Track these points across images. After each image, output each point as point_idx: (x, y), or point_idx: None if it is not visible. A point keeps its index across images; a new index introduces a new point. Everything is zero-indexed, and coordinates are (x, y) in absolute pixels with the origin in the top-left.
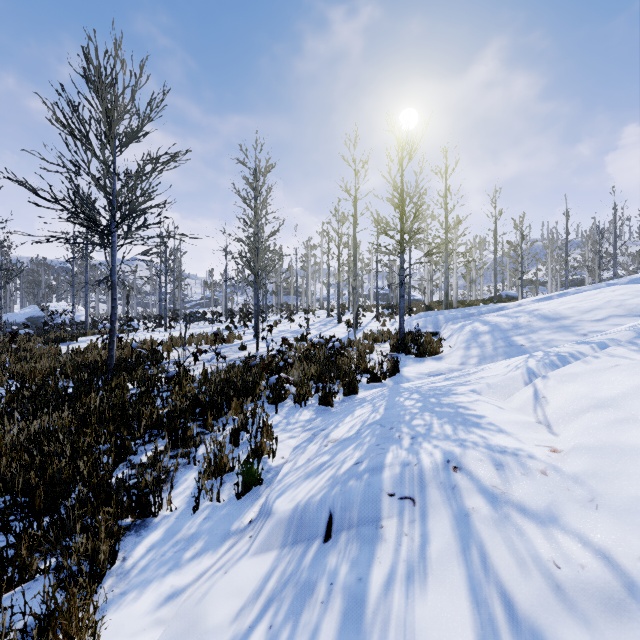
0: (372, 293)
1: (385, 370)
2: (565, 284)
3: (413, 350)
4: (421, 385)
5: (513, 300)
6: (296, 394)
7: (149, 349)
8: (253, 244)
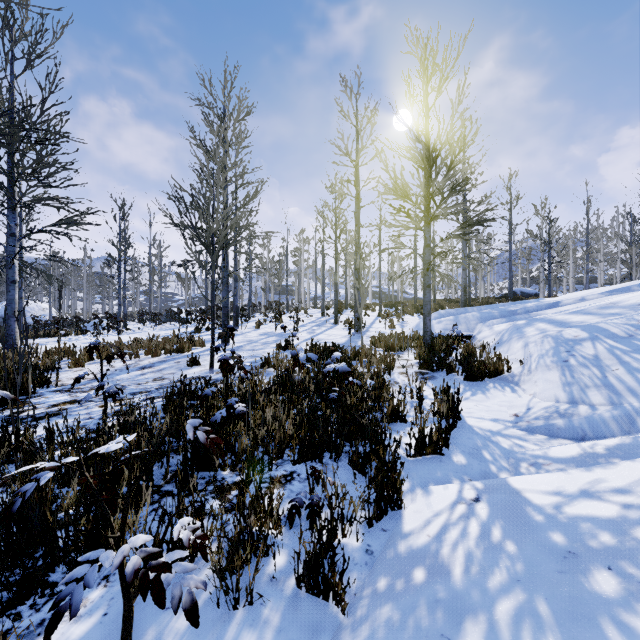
0: (370, 291)
1: (427, 409)
2: (586, 280)
3: (458, 367)
4: (612, 518)
5: (532, 297)
6: (217, 570)
7: (42, 365)
8: (208, 202)
